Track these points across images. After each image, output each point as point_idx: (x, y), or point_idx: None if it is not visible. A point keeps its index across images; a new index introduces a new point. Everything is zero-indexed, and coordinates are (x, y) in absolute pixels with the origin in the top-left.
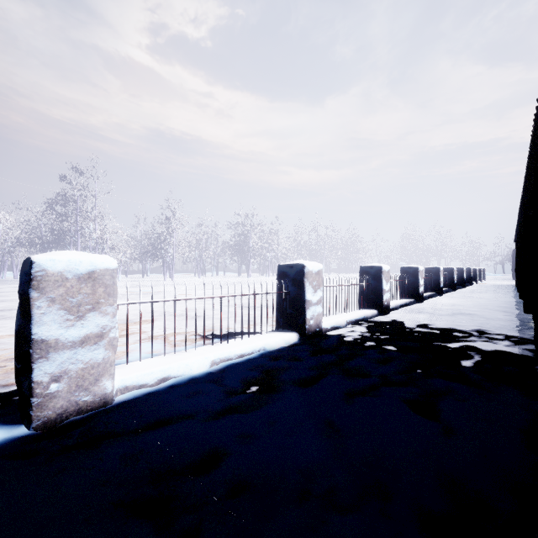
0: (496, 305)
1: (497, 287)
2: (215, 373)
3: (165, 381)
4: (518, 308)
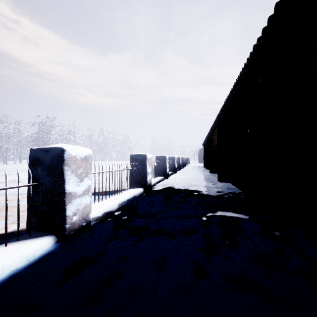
0: (203, 177)
1: (196, 167)
2: None
3: None
4: (213, 179)
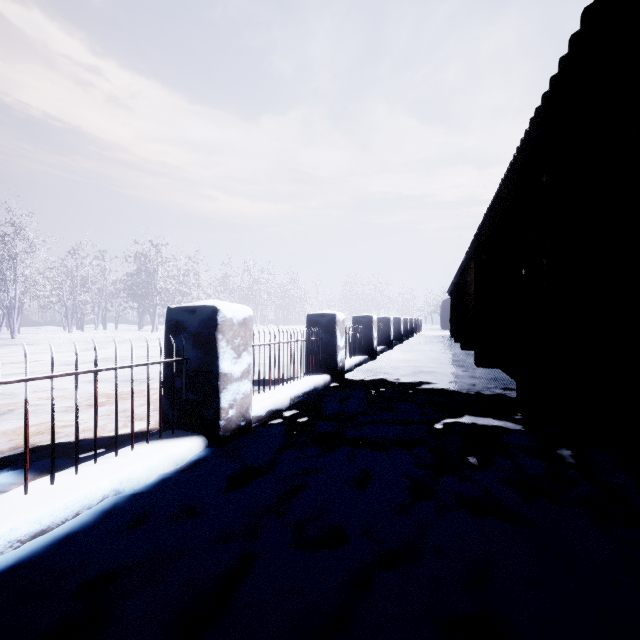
0: (447, 358)
1: (435, 337)
2: None
3: None
4: (467, 361)
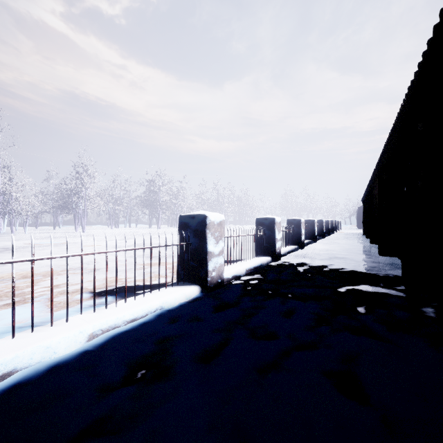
0: (357, 249)
1: (351, 234)
2: (90, 354)
3: (6, 378)
4: (373, 252)
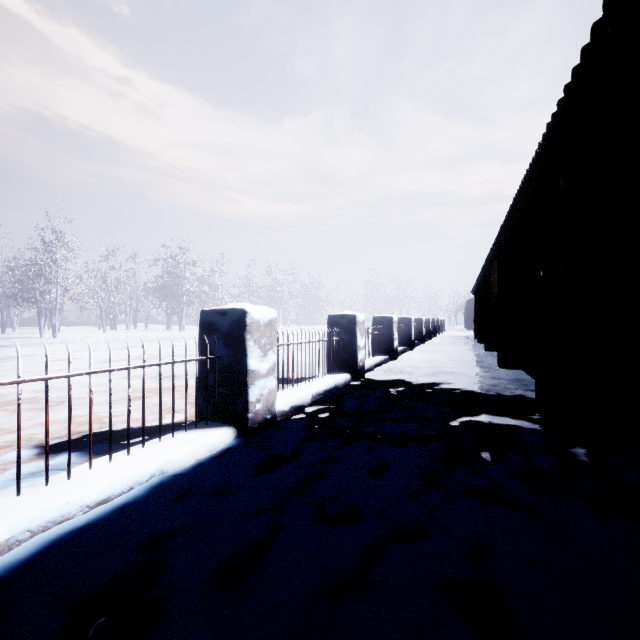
0: (469, 359)
1: (458, 338)
2: None
3: None
4: (490, 362)
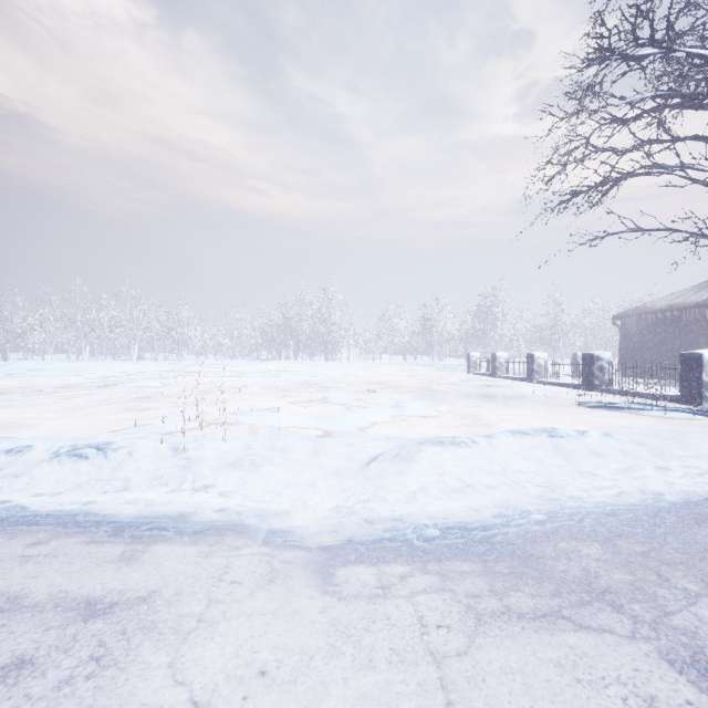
0: None
1: None
2: None
3: None
4: None
